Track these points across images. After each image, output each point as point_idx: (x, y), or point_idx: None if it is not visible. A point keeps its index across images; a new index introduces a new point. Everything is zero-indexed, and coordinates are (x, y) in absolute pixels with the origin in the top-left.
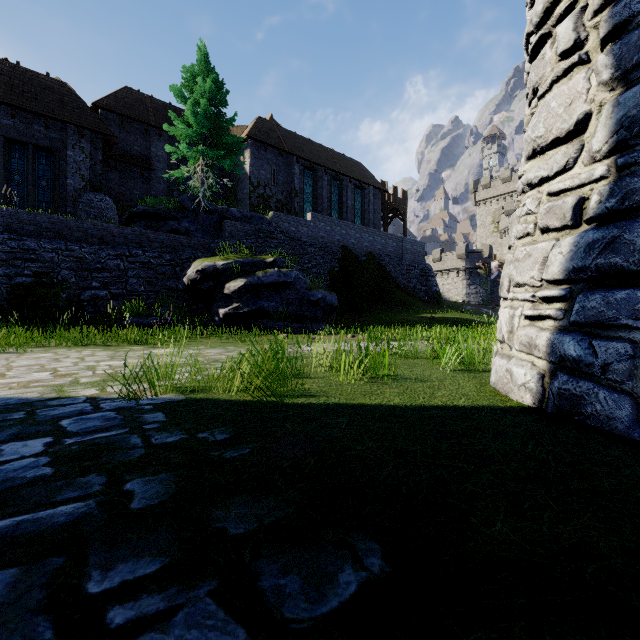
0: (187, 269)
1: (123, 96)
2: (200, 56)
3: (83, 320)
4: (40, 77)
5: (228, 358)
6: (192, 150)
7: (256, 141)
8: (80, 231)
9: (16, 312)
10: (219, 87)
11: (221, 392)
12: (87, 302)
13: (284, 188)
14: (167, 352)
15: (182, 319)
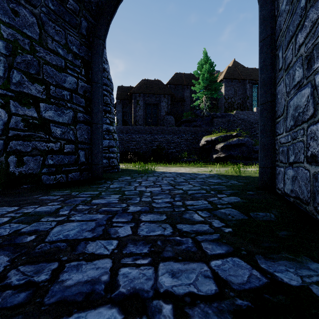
0: (200, 140)
1: (175, 77)
2: (204, 55)
3: (169, 159)
4: (153, 81)
5: (222, 170)
6: (200, 92)
7: (227, 79)
8: (167, 130)
9: (153, 157)
10: (211, 65)
11: (226, 174)
12: (169, 153)
13: (241, 97)
14: (203, 168)
15: (199, 159)
